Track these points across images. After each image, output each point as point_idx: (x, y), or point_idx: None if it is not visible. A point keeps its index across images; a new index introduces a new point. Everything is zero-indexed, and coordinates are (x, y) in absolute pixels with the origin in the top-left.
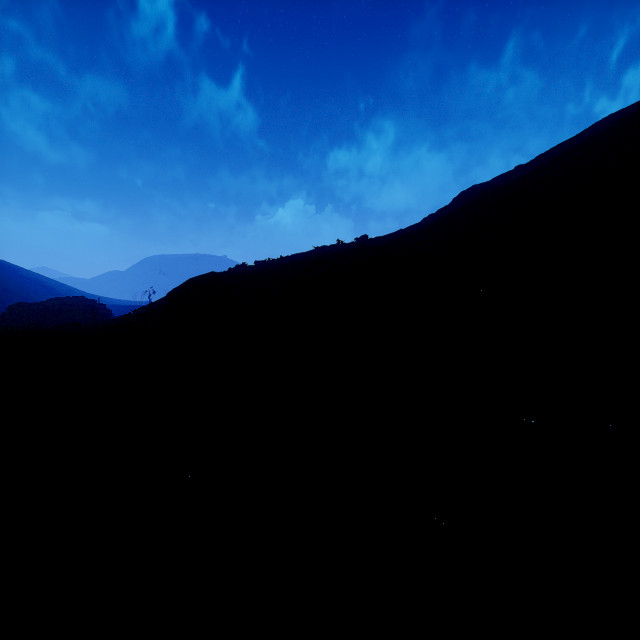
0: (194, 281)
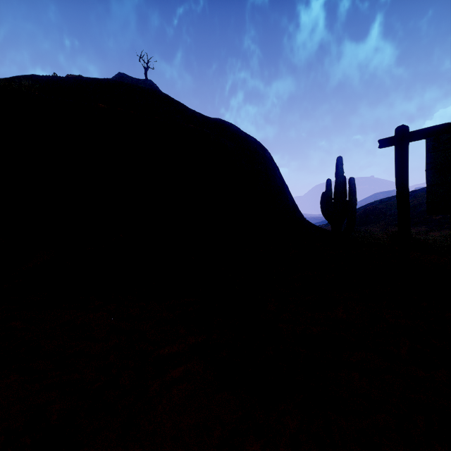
0: (366, 210)
